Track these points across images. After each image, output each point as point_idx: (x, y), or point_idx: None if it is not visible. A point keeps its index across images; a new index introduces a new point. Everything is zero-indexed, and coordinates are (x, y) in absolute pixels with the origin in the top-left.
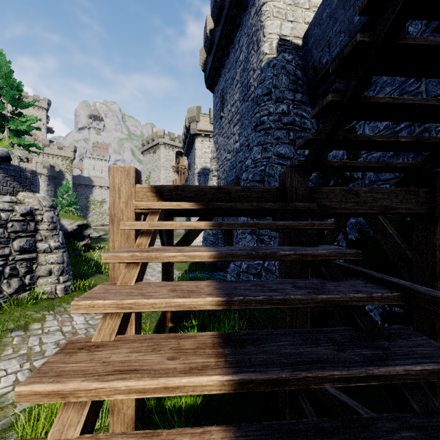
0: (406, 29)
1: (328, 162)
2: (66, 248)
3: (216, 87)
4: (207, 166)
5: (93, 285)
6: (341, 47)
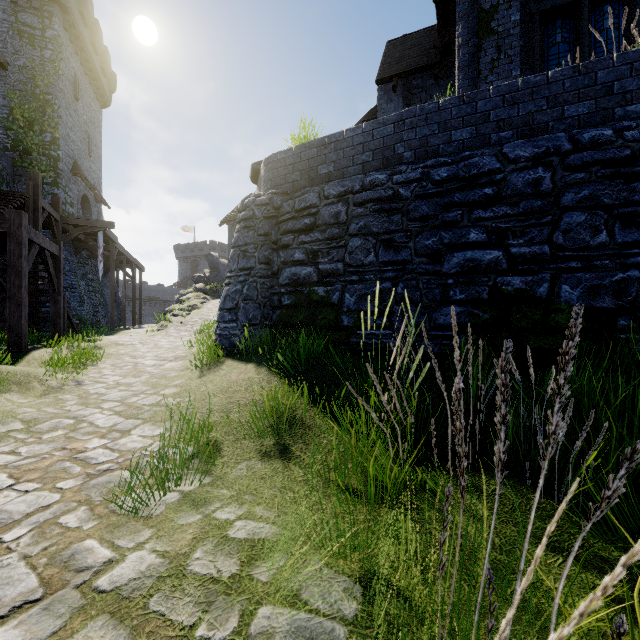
0: None
1: None
2: (234, 279)
3: None
4: None
5: (212, 370)
6: None
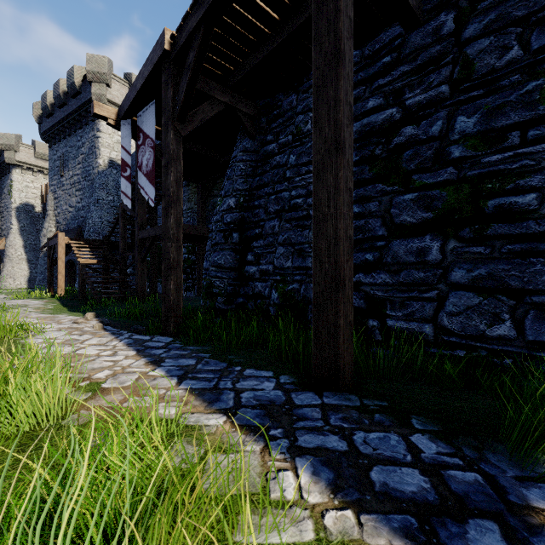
0: None
1: (114, 236)
2: None
3: (54, 145)
4: (31, 201)
5: None
6: None
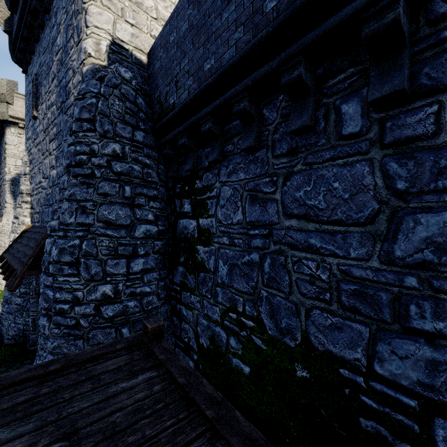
0: (261, 109)
1: None
2: None
3: (29, 66)
4: None
5: None
6: (190, 94)
